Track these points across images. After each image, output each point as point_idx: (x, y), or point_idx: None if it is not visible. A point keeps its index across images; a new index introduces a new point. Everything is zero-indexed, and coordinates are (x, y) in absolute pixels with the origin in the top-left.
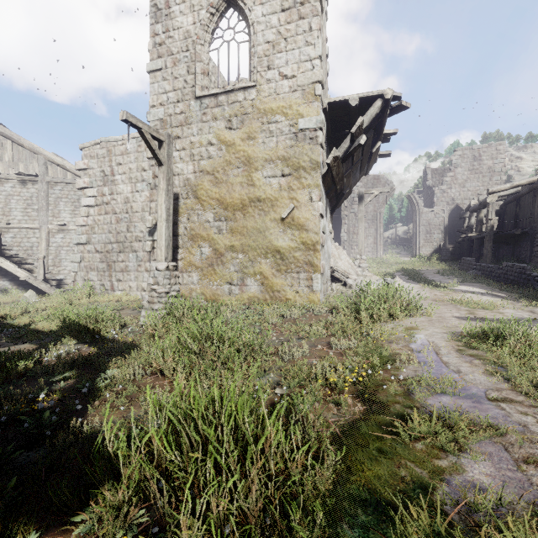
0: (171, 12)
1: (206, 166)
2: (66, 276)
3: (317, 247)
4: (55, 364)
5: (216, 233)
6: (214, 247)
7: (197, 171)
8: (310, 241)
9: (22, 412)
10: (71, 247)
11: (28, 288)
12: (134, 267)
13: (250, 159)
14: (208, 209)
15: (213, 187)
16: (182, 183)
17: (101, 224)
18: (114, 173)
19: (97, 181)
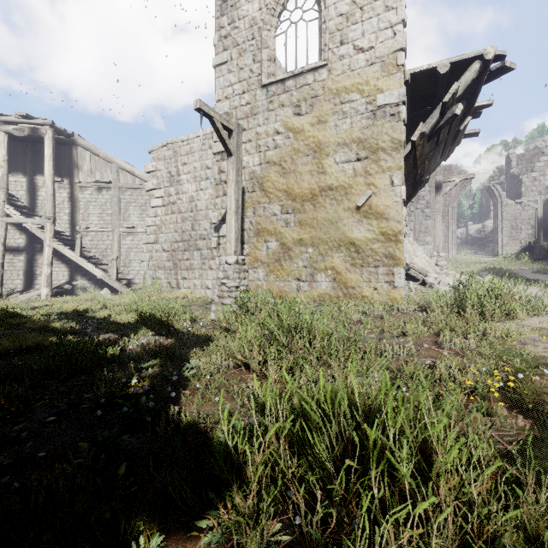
0: (237, 1)
1: (272, 156)
2: (135, 276)
3: (399, 237)
4: (138, 352)
5: (283, 226)
6: (281, 241)
7: (264, 163)
8: (391, 231)
9: (116, 396)
10: (139, 249)
11: (103, 287)
12: (199, 265)
13: (321, 144)
14: (274, 202)
15: (280, 178)
16: (248, 176)
17: (167, 224)
18: (180, 173)
19: (164, 182)
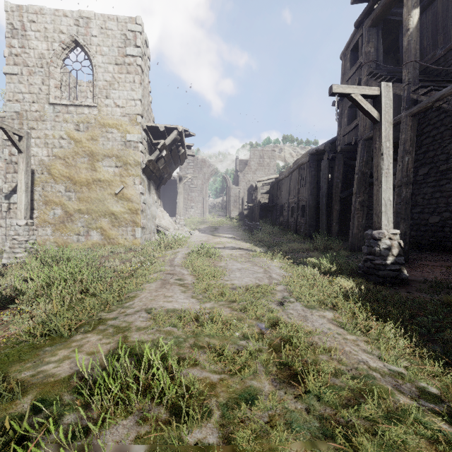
0: (27, 34)
1: (58, 153)
2: None
3: (138, 212)
4: None
5: (67, 200)
6: (65, 210)
7: (51, 156)
8: (134, 208)
9: None
10: None
11: None
12: None
13: (94, 153)
14: (60, 183)
15: (64, 168)
16: (38, 162)
17: None
18: None
19: None
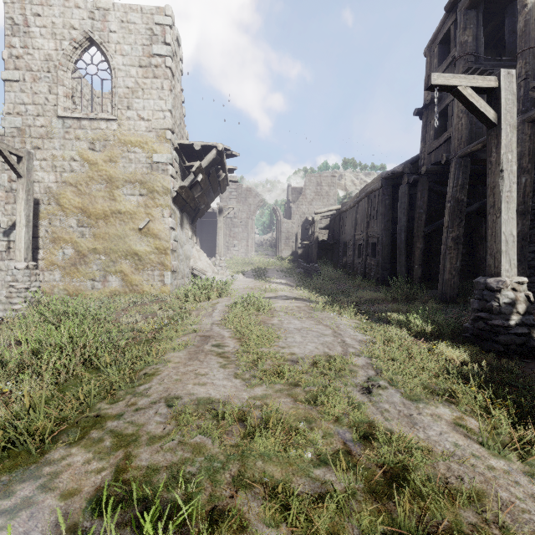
0: (31, 31)
1: (69, 178)
2: None
3: (168, 252)
4: None
5: (79, 237)
6: (77, 249)
7: (60, 182)
8: (162, 247)
9: None
10: None
11: None
12: None
13: (112, 178)
14: (71, 216)
15: (76, 198)
16: (43, 190)
17: None
18: None
19: None
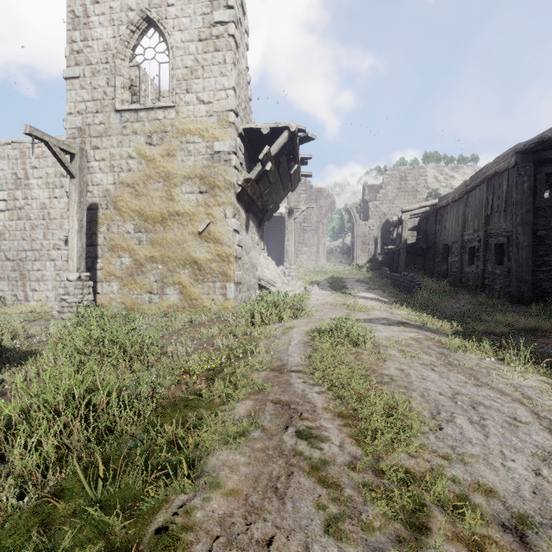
0: (90, 21)
1: (126, 178)
2: None
3: (230, 259)
4: None
5: (136, 244)
6: (135, 257)
7: (117, 183)
8: (225, 254)
9: None
10: None
11: None
12: (52, 276)
13: (170, 175)
14: (128, 221)
15: (133, 200)
16: (102, 194)
17: (13, 230)
18: (29, 177)
19: (7, 183)
